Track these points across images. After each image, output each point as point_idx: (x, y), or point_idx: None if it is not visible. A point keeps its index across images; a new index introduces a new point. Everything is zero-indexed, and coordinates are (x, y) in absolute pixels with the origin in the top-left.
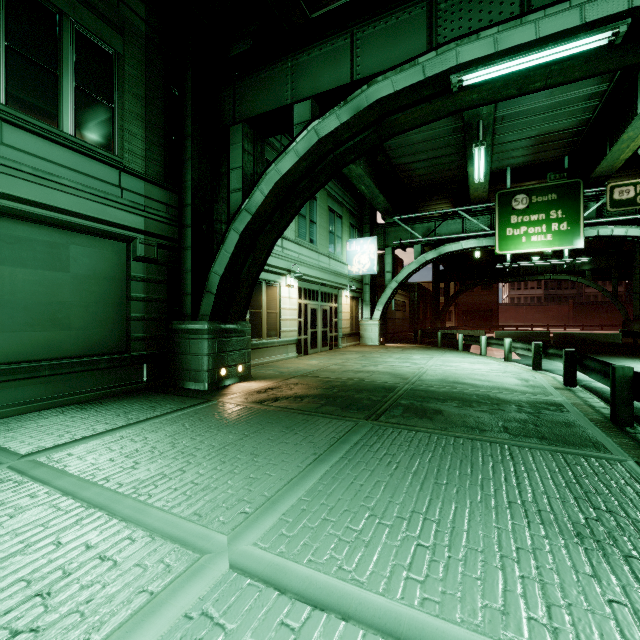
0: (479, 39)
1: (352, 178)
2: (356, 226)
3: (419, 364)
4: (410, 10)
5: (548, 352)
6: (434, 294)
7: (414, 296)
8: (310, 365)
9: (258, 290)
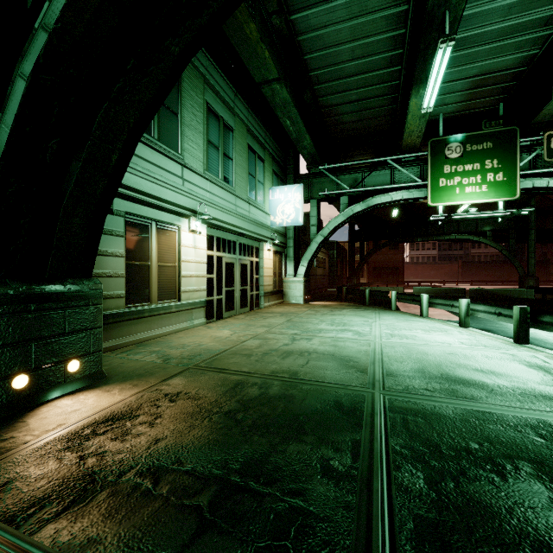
0: None
1: (276, 107)
2: (279, 175)
3: (363, 334)
4: None
5: (541, 320)
6: (350, 252)
7: (333, 254)
8: (218, 339)
9: (143, 233)
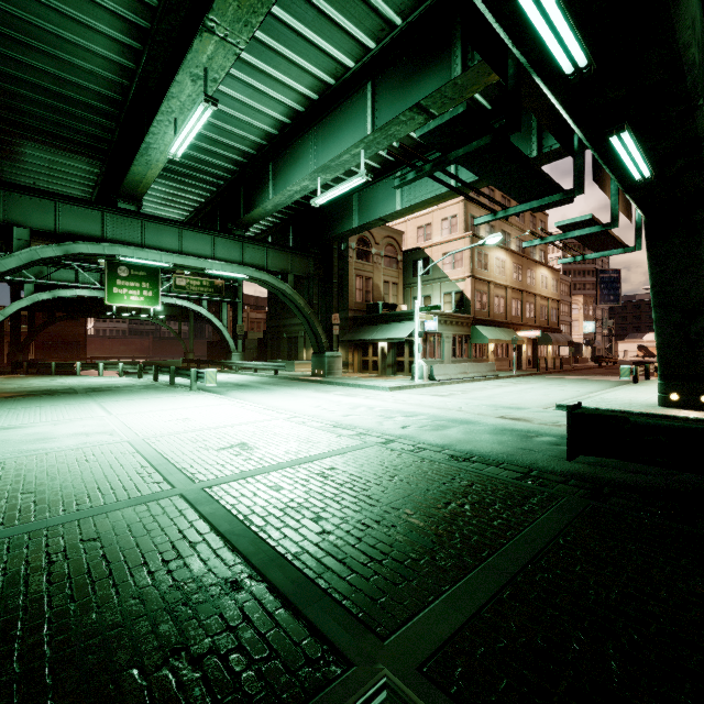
0: (128, 248)
1: None
2: None
3: (63, 382)
4: (93, 211)
5: (146, 368)
6: (14, 323)
7: None
8: None
9: None
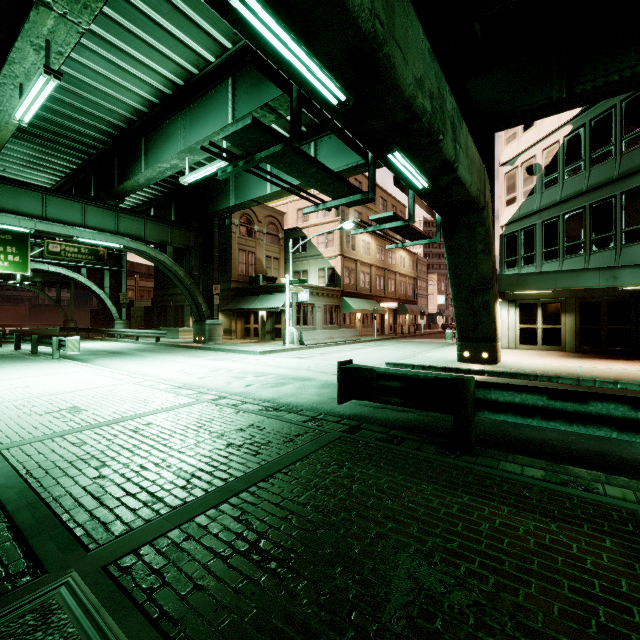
0: None
1: None
2: None
3: None
4: None
5: (7, 337)
6: None
7: None
8: None
9: None
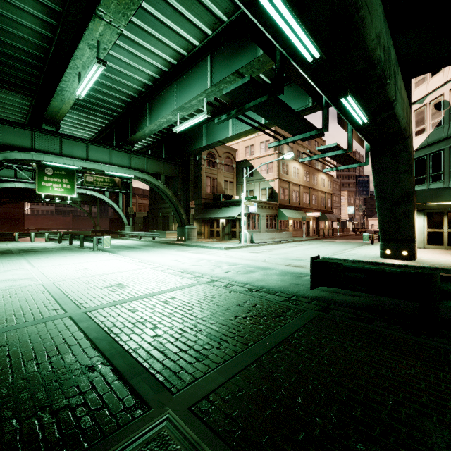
0: (50, 156)
1: None
2: None
3: (4, 246)
4: (25, 130)
5: (64, 236)
6: None
7: None
8: None
9: None
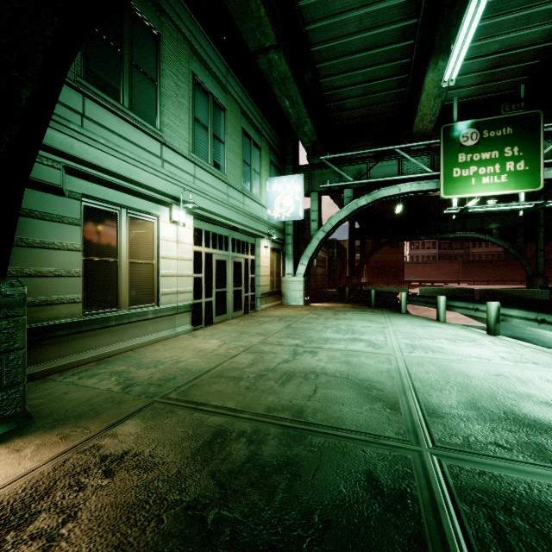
0: None
1: (273, 83)
2: (277, 165)
3: (379, 345)
4: None
5: None
6: (350, 251)
7: (333, 252)
8: (202, 354)
9: (108, 223)
